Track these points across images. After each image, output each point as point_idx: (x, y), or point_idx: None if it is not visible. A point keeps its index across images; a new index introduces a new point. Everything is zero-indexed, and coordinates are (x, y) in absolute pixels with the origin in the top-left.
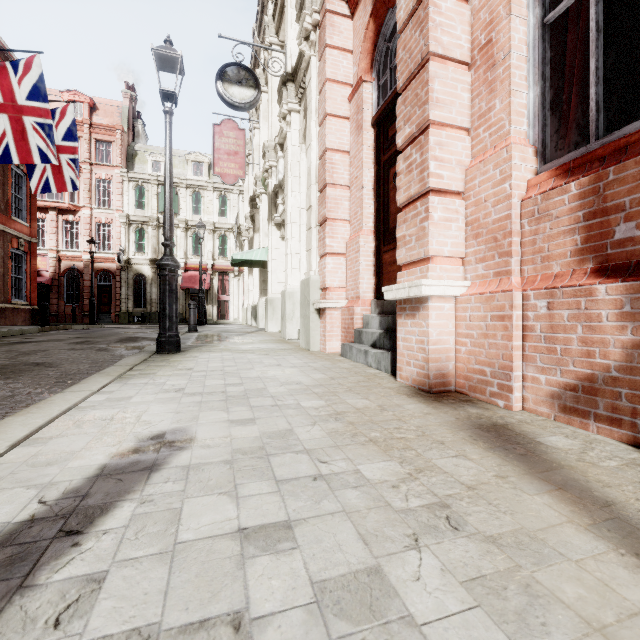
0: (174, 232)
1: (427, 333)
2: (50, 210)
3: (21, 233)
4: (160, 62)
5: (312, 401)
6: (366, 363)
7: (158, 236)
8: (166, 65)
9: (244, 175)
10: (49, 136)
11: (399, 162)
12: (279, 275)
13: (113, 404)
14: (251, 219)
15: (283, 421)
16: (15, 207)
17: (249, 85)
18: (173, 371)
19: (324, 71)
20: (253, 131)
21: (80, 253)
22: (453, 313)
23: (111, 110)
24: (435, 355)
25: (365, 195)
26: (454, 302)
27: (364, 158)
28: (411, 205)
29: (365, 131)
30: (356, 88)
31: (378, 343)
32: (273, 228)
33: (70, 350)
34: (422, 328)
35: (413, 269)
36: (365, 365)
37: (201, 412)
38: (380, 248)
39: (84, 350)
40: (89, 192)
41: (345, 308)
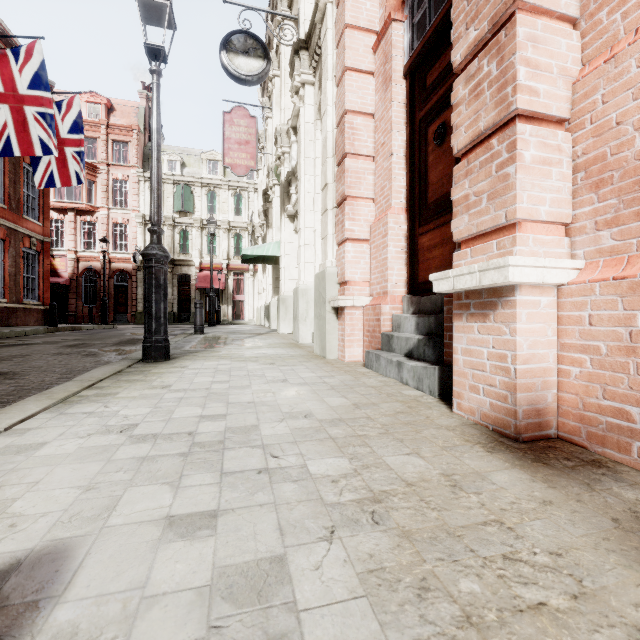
0: (189, 231)
1: (512, 344)
2: (68, 211)
3: (33, 232)
4: (146, 12)
5: (327, 459)
6: (400, 379)
7: (173, 236)
8: (154, 16)
9: (256, 166)
10: (51, 127)
11: (457, 88)
12: (292, 271)
13: (0, 462)
14: (264, 214)
15: (270, 523)
16: (28, 206)
17: (257, 55)
18: (142, 390)
19: (343, 16)
20: (266, 121)
21: (97, 253)
22: (553, 312)
23: (128, 111)
24: (526, 380)
25: (395, 164)
26: (555, 294)
27: (394, 117)
28: (478, 148)
29: (395, 83)
30: (383, 32)
31: (416, 352)
32: (286, 220)
33: (54, 355)
34: (502, 336)
35: (483, 244)
36: (398, 382)
37: (129, 488)
38: (414, 230)
39: (69, 355)
40: (106, 193)
41: (369, 306)
